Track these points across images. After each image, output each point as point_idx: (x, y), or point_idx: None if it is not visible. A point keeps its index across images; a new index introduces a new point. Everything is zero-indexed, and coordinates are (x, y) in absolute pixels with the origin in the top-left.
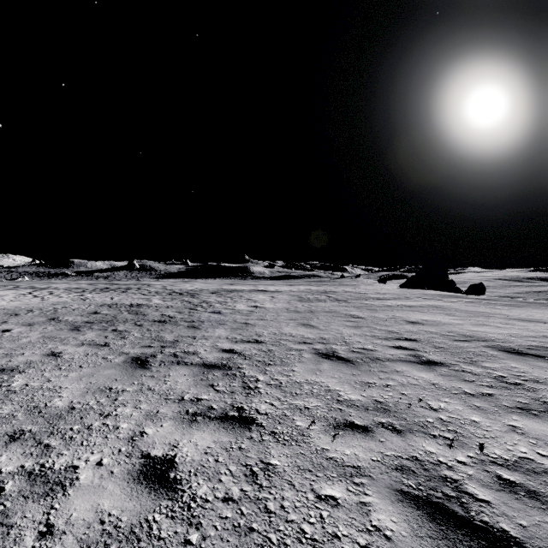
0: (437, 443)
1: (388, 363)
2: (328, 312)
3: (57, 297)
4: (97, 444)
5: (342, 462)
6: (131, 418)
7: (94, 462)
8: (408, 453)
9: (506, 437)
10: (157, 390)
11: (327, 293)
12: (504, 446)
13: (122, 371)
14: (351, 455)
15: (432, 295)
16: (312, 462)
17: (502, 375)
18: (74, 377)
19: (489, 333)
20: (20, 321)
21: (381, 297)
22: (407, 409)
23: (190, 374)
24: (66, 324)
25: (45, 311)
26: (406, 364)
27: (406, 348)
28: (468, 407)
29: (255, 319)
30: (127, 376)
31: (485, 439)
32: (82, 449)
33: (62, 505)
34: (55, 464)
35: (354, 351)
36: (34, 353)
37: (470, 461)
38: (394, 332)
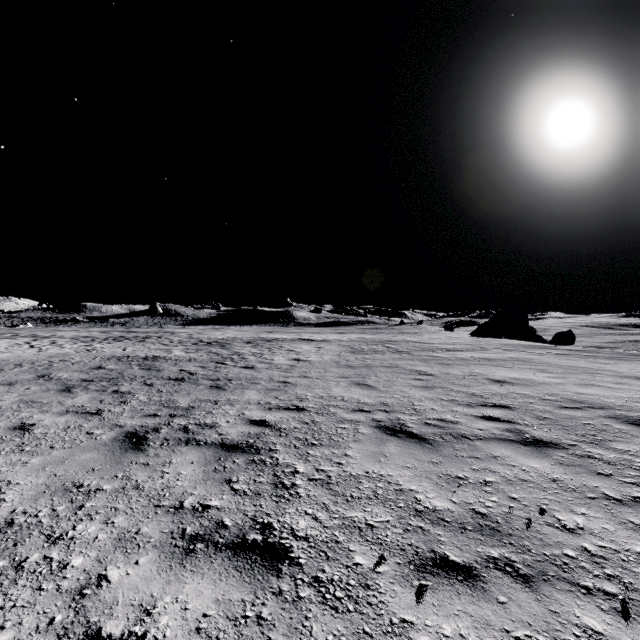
0: (598, 609)
1: (479, 443)
2: (388, 367)
3: (59, 348)
4: (17, 606)
5: None
6: (93, 545)
7: None
8: (555, 633)
9: None
10: (146, 490)
11: (385, 342)
12: None
13: (107, 454)
14: (455, 639)
15: (514, 346)
16: None
17: None
18: (36, 464)
19: (603, 397)
20: None
21: (451, 348)
22: (527, 529)
23: (200, 461)
24: (57, 382)
25: (37, 365)
26: (505, 445)
27: (498, 420)
28: (622, 525)
29: (297, 377)
30: (110, 463)
31: None
32: None
33: None
34: None
35: (429, 424)
36: None
37: None
38: (477, 395)
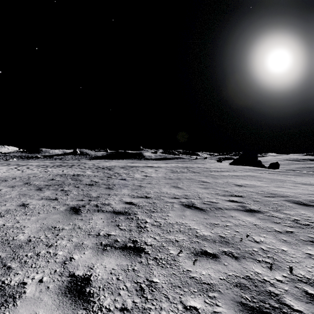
0: (261, 266)
1: (226, 211)
2: (188, 179)
3: (31, 170)
4: (41, 266)
5: (200, 280)
6: (65, 247)
7: (37, 280)
8: (243, 273)
9: (306, 261)
10: (83, 229)
11: (188, 168)
12: (306, 268)
13: (64, 216)
14: (206, 275)
15: (249, 169)
16: (180, 280)
17: (297, 219)
18: (34, 219)
19: (285, 192)
20: (7, 184)
21: (219, 170)
22: (240, 242)
23: (105, 218)
24: (34, 186)
25: (23, 178)
26: (237, 211)
27: (236, 201)
28: (279, 240)
29: (146, 183)
30: (66, 219)
31: (292, 263)
32: (31, 270)
33: (11, 313)
34: (11, 281)
35: (205, 203)
36: (12, 204)
37: (285, 279)
38: (228, 191)
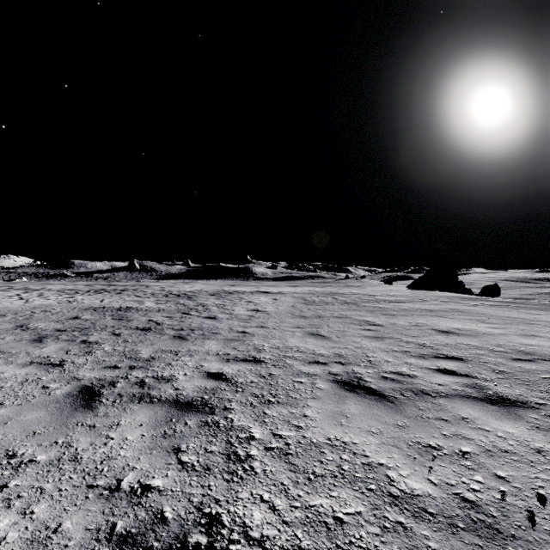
0: None
1: (442, 401)
2: (338, 317)
3: (44, 299)
4: None
5: None
6: None
7: None
8: None
9: None
10: (83, 462)
11: (333, 295)
12: None
13: (54, 413)
14: None
15: (449, 298)
16: None
17: None
18: None
19: (549, 348)
20: None
21: (393, 299)
22: (532, 528)
23: (150, 422)
24: (32, 332)
25: (20, 315)
26: (470, 403)
27: (455, 373)
28: None
29: (255, 327)
30: (54, 425)
31: None
32: None
33: None
34: None
35: (387, 377)
36: None
37: None
38: (427, 346)
